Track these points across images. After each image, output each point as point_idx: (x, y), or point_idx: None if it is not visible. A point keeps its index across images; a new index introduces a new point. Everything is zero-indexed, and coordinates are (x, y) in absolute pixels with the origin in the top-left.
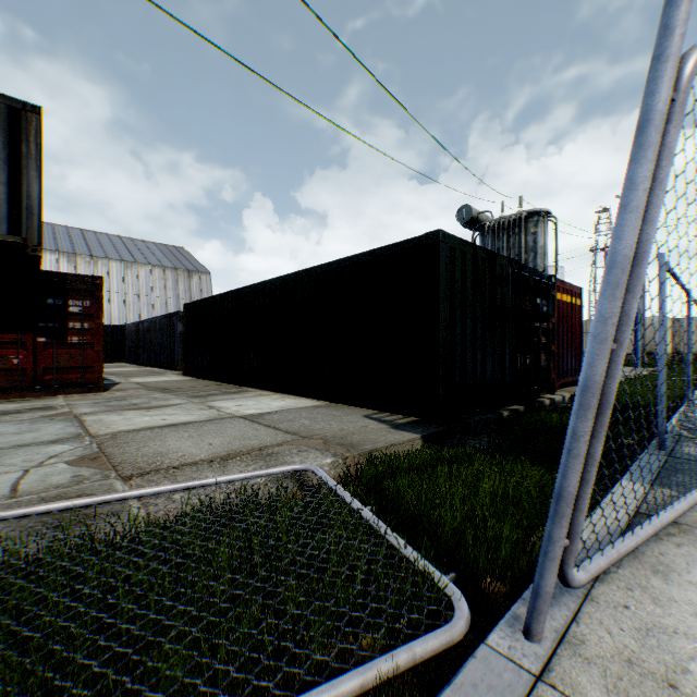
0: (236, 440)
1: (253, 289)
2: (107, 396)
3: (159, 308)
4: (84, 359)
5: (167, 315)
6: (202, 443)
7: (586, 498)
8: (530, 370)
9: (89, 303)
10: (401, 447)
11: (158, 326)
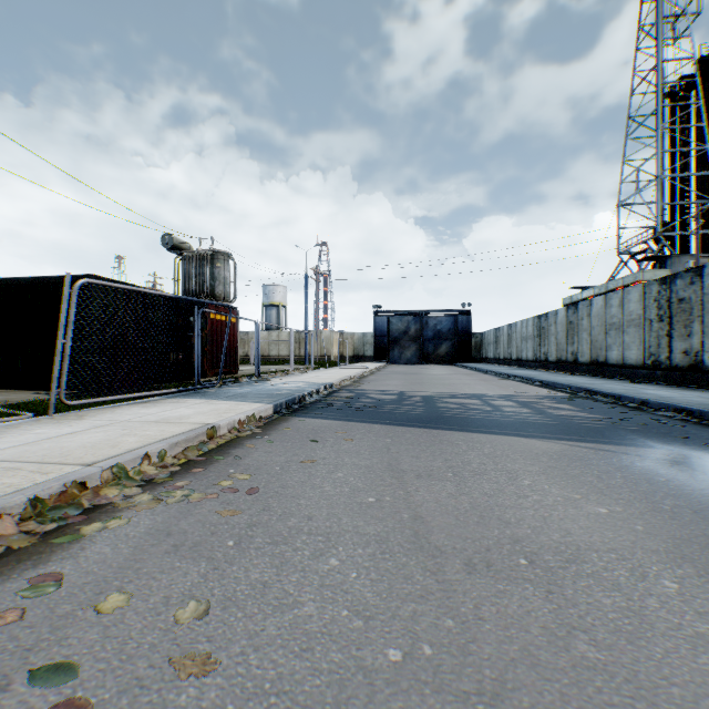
0: None
1: None
2: None
3: None
4: None
5: None
6: None
7: (66, 378)
8: (184, 363)
9: None
10: None
11: None
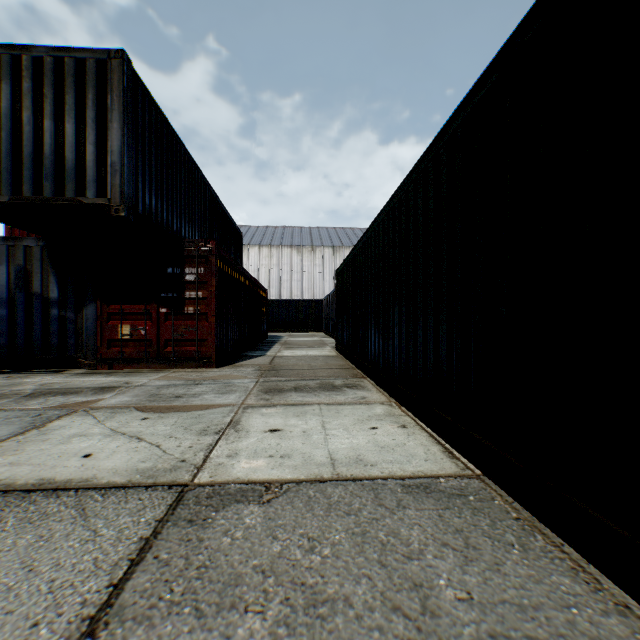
0: None
1: (373, 227)
2: (199, 376)
3: None
4: (197, 331)
5: None
6: None
7: None
8: None
9: (203, 270)
10: None
11: (334, 298)
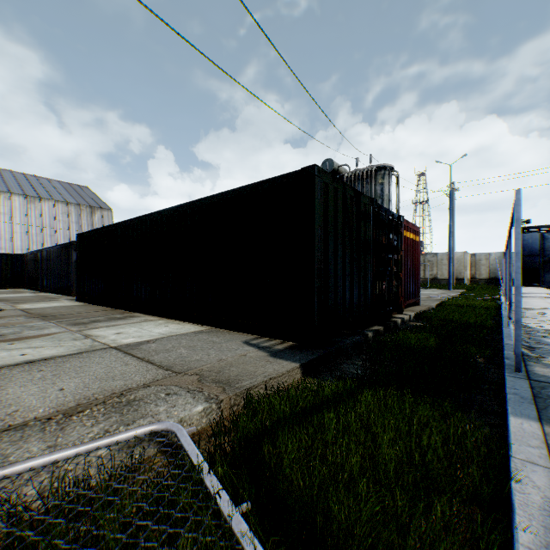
0: (97, 381)
1: (140, 220)
2: None
3: (63, 239)
4: None
5: (63, 244)
6: (51, 389)
7: None
8: (386, 295)
9: None
10: (280, 379)
11: (55, 254)
